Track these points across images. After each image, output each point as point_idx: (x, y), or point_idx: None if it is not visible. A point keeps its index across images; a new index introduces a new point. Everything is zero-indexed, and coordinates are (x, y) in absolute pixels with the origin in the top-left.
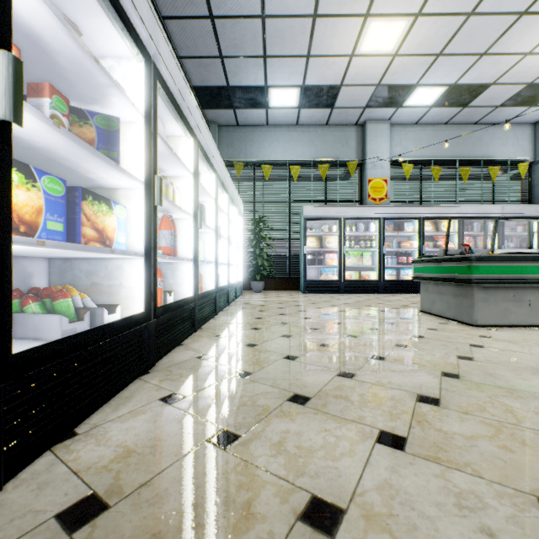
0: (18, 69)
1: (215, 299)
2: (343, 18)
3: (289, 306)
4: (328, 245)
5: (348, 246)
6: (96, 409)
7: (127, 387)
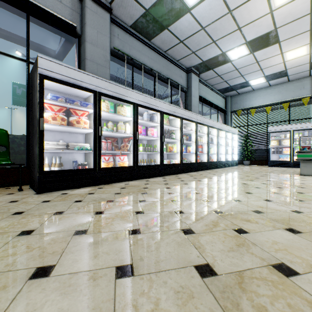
0: (183, 139)
1: (216, 164)
2: (270, 58)
3: (246, 169)
4: (283, 144)
5: (297, 144)
6: (188, 172)
7: (192, 172)
